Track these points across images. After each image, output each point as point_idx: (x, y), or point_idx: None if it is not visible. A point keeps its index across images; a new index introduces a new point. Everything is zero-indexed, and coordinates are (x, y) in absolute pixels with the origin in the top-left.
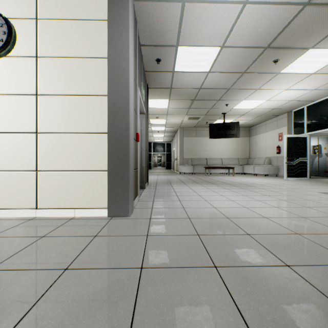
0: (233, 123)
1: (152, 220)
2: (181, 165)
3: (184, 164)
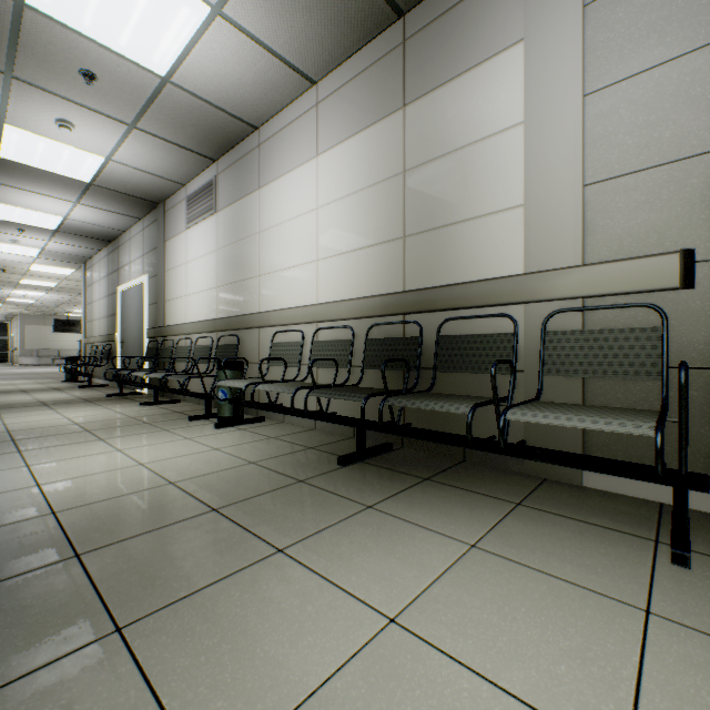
0: (79, 321)
1: None
2: (23, 356)
3: (28, 355)
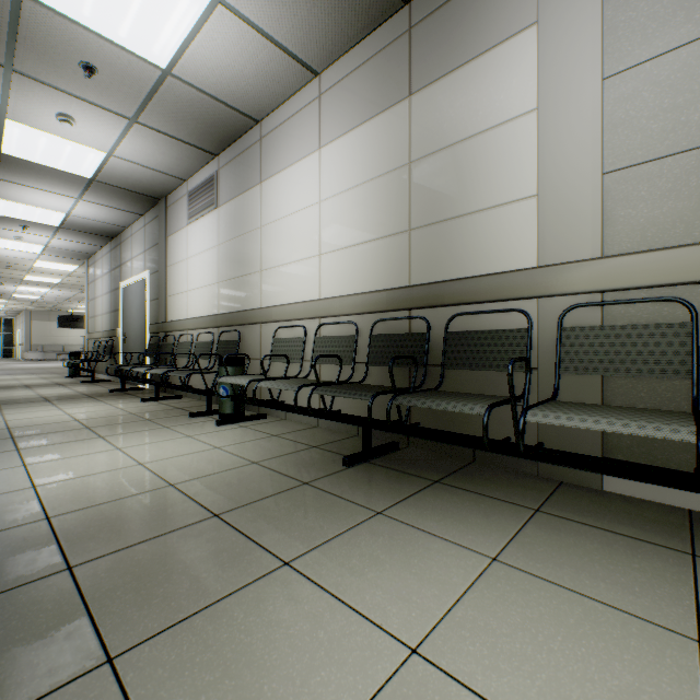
0: (83, 317)
1: (1, 367)
2: (29, 351)
3: (34, 350)
